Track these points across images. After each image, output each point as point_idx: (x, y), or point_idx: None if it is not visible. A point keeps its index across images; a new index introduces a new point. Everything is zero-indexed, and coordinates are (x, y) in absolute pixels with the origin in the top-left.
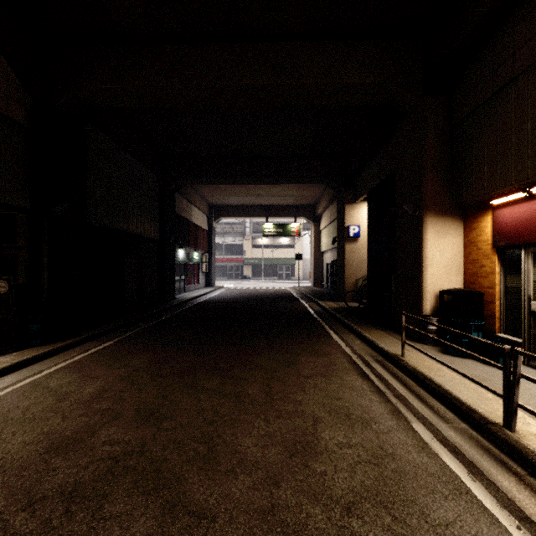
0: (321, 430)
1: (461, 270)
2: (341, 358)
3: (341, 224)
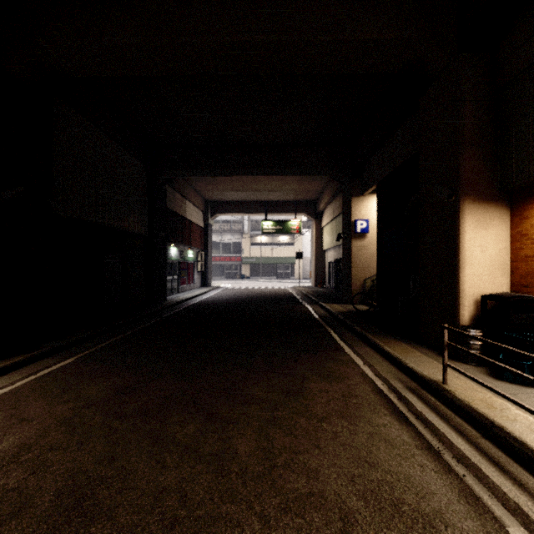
0: None
1: (507, 269)
2: (362, 385)
3: (347, 219)
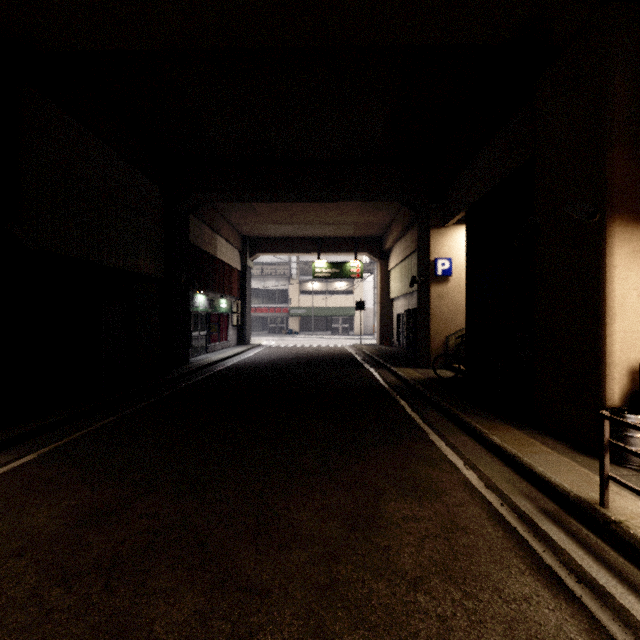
0: None
1: None
2: (469, 506)
3: (424, 258)
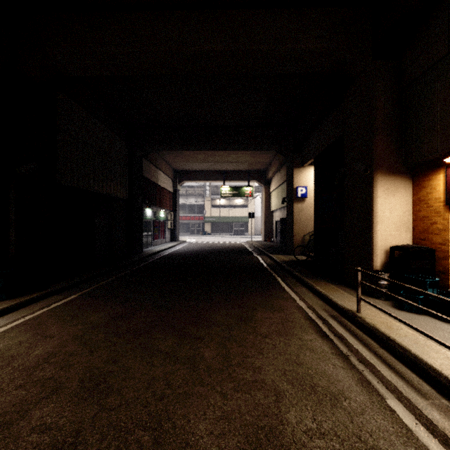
0: (285, 410)
1: (410, 226)
2: (297, 314)
3: (290, 186)
